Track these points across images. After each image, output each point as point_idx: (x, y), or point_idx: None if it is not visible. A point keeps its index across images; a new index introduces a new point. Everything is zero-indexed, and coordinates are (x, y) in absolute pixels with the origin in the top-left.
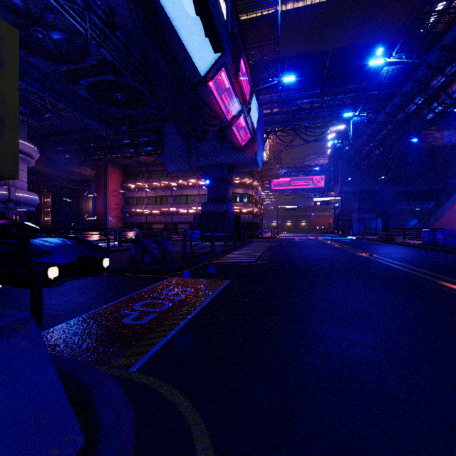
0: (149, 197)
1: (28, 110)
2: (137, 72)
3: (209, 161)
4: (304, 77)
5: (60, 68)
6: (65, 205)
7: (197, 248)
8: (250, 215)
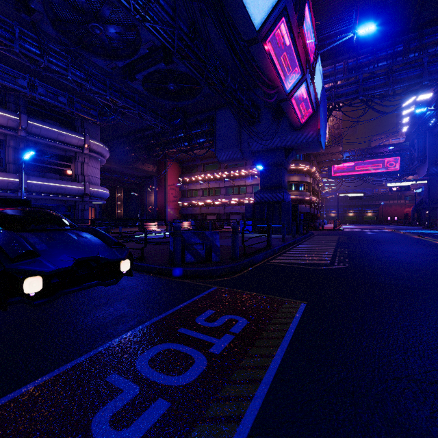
0: (203, 189)
1: (97, 113)
2: (184, 47)
3: (262, 145)
4: (380, 34)
5: (118, 64)
6: (134, 199)
7: (250, 241)
8: (307, 205)
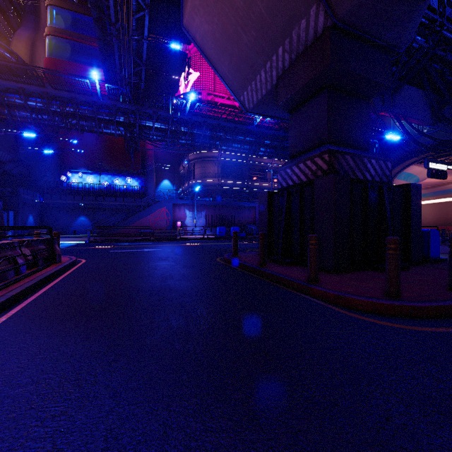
0: None
1: None
2: None
3: None
4: None
5: None
6: None
7: None
8: None
